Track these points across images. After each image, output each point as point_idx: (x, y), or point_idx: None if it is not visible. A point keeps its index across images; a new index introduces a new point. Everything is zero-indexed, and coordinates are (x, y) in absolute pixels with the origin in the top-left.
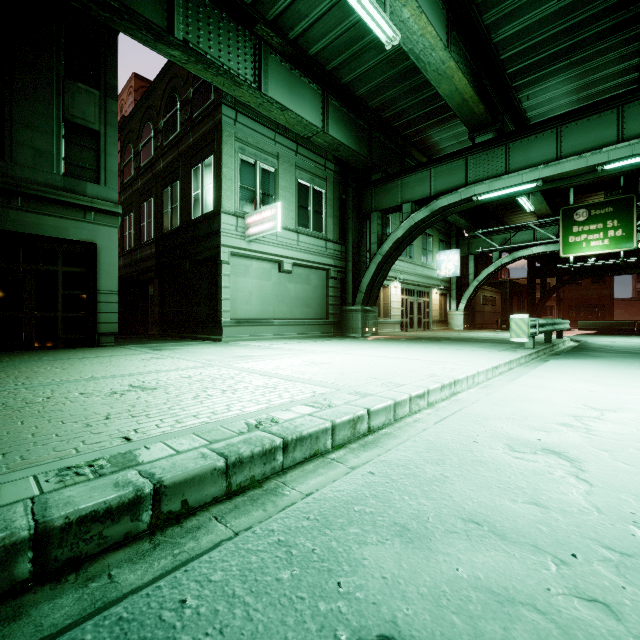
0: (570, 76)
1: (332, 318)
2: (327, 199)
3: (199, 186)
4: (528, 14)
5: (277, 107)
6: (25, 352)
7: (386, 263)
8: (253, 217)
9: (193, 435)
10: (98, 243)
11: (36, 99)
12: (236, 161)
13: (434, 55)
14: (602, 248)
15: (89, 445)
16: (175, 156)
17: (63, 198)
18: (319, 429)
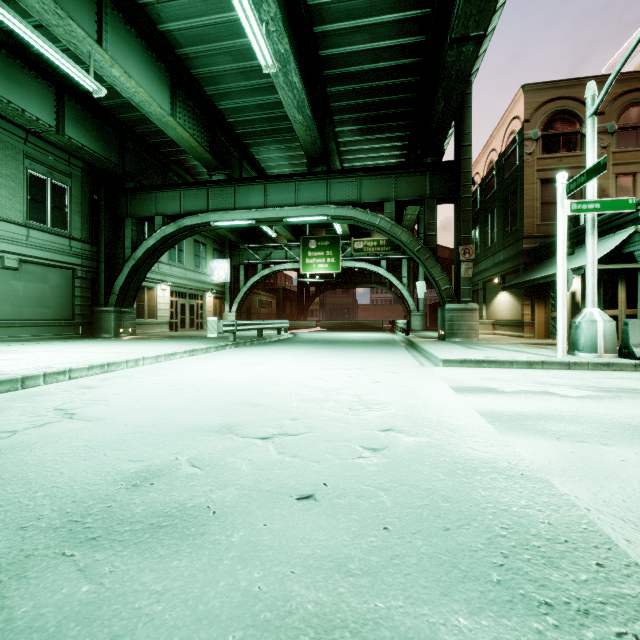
0: (281, 148)
1: (80, 319)
2: (72, 196)
3: None
4: (238, 99)
5: None
6: None
7: (142, 268)
8: None
9: None
10: None
11: None
12: None
13: (153, 109)
14: (324, 270)
15: None
16: None
17: None
18: None
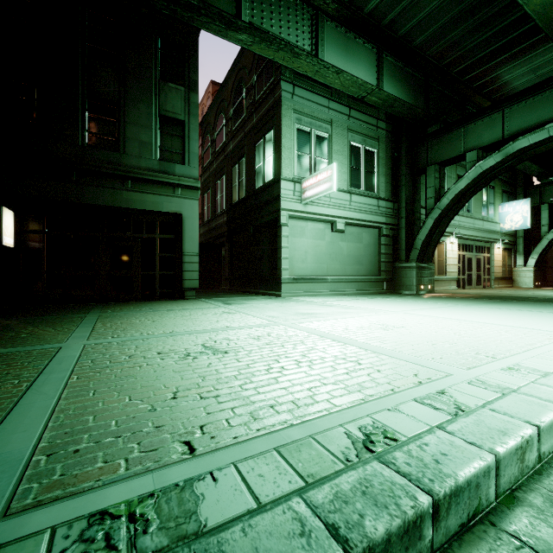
0: None
1: (384, 275)
2: (379, 158)
3: (261, 159)
4: None
5: (333, 71)
6: (133, 303)
7: (444, 217)
8: (309, 181)
9: (276, 454)
10: (183, 213)
11: (140, 101)
12: (293, 131)
13: None
14: None
15: (143, 454)
16: (241, 137)
17: (159, 178)
18: (479, 470)
